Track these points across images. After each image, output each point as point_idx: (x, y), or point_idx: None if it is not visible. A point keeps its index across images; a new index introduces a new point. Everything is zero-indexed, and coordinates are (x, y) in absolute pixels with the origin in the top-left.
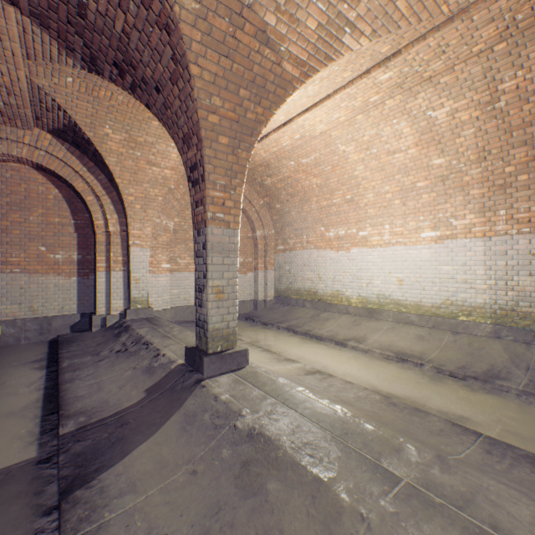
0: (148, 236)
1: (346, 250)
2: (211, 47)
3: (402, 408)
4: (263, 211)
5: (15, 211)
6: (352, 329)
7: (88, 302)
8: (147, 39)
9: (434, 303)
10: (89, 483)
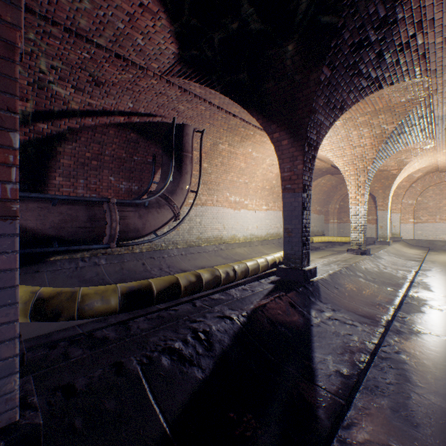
0: (398, 208)
1: None
2: None
3: (417, 258)
4: None
5: None
6: None
7: None
8: None
9: None
10: None
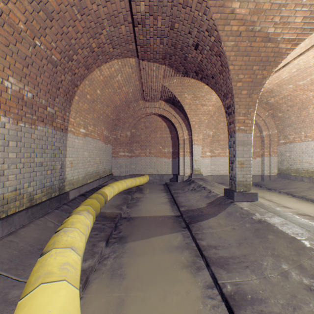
0: (200, 139)
1: None
2: (239, 55)
3: None
4: (268, 119)
5: (152, 133)
6: None
7: (175, 169)
8: (210, 61)
9: None
10: (195, 223)
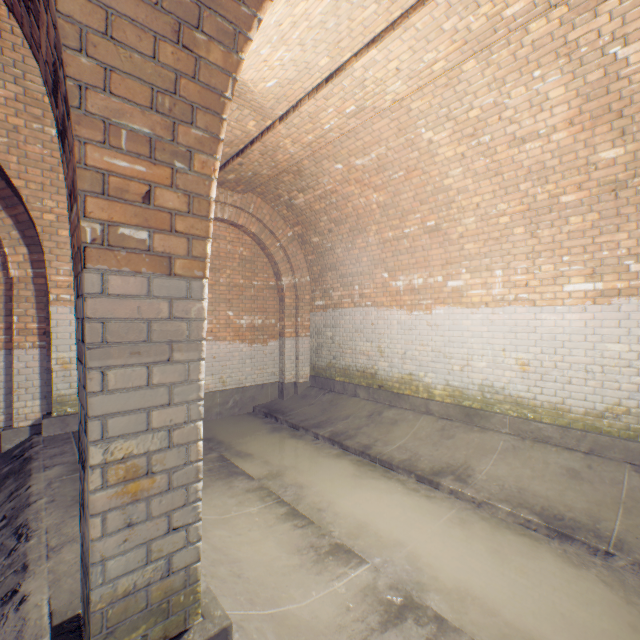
0: None
1: (425, 310)
2: None
3: None
4: (293, 248)
5: None
6: (441, 446)
7: None
8: None
9: (590, 407)
10: None
